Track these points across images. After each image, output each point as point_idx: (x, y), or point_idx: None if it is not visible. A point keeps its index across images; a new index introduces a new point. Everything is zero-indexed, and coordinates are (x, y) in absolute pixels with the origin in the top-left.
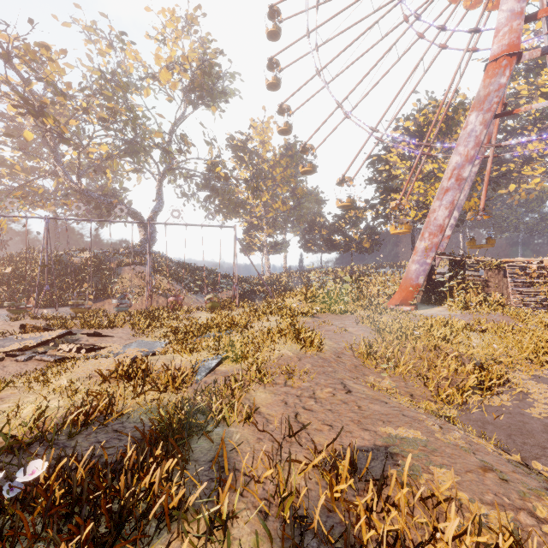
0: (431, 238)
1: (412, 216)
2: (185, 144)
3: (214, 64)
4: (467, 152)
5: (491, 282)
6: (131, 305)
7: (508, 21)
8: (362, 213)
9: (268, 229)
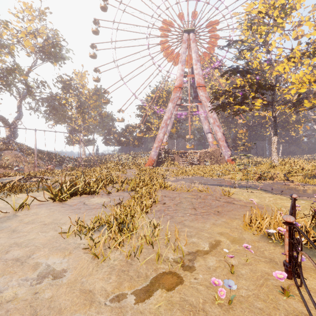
0: (158, 143)
1: (154, 133)
2: (43, 85)
3: (59, 44)
4: (168, 116)
5: (175, 158)
6: (23, 170)
7: (179, 76)
8: (134, 129)
9: (84, 132)
